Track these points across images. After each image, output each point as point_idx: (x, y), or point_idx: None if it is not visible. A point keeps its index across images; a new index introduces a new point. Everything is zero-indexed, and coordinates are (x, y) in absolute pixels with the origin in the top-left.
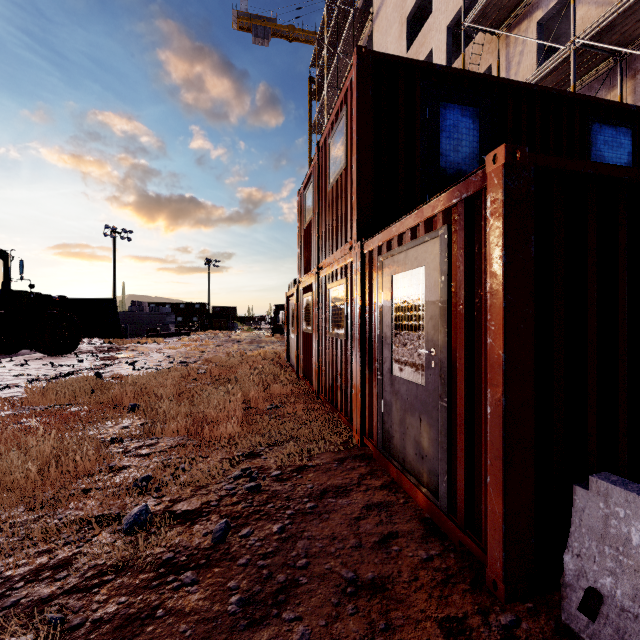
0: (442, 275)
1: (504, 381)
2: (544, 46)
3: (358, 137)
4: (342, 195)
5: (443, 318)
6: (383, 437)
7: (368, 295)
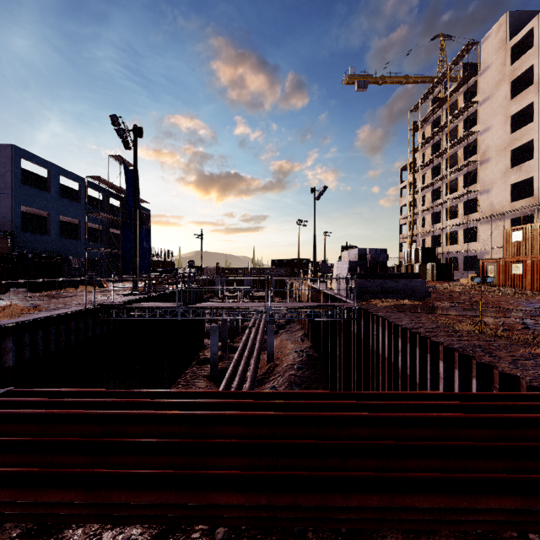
0: None
1: None
2: None
3: None
4: None
5: None
6: None
7: None
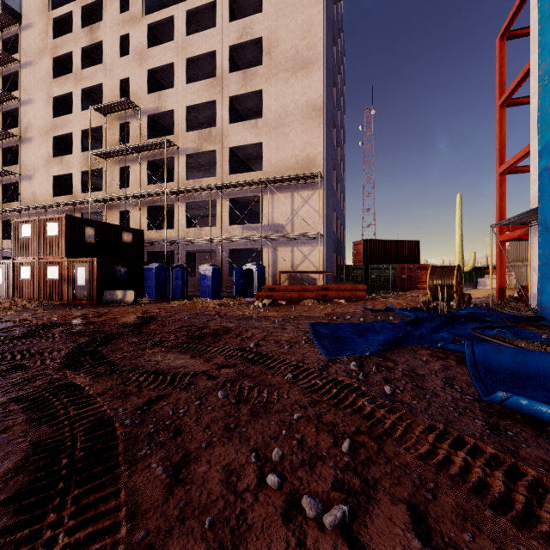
0: (89, 269)
1: (97, 282)
2: (125, 169)
3: (66, 234)
4: (56, 242)
5: (89, 275)
6: (75, 298)
7: (69, 270)
